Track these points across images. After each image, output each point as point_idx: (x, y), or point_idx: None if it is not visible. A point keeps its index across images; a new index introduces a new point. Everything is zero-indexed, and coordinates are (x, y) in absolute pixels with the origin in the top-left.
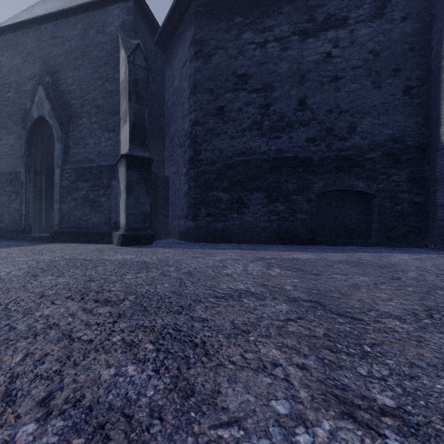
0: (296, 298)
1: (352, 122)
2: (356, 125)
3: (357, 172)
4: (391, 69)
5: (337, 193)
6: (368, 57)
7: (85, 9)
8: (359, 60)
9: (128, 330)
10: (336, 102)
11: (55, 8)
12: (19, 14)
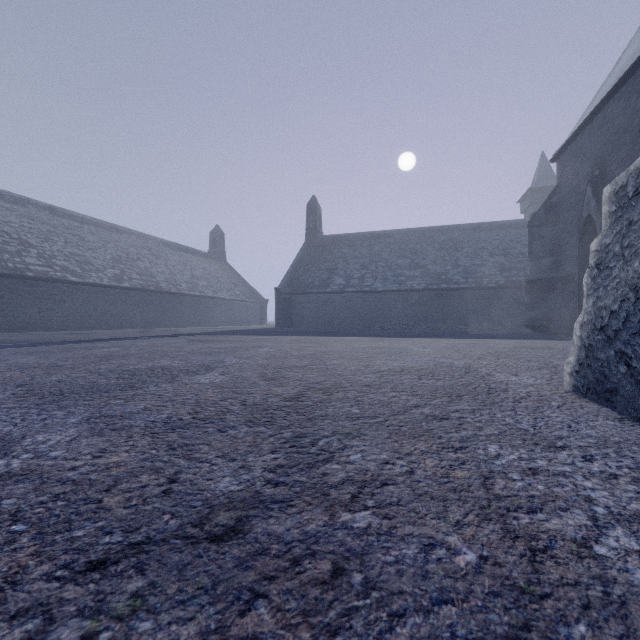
0: (555, 366)
1: None
2: None
3: None
4: None
5: None
6: None
7: (625, 79)
8: None
9: (476, 356)
10: None
11: (607, 90)
12: (584, 112)
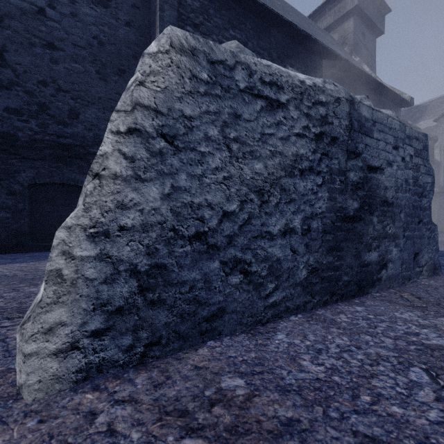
0: None
1: (75, 107)
2: (80, 112)
3: (81, 165)
4: (117, 67)
5: (62, 187)
6: (92, 42)
7: None
8: (82, 40)
9: None
10: (52, 75)
11: None
12: None
